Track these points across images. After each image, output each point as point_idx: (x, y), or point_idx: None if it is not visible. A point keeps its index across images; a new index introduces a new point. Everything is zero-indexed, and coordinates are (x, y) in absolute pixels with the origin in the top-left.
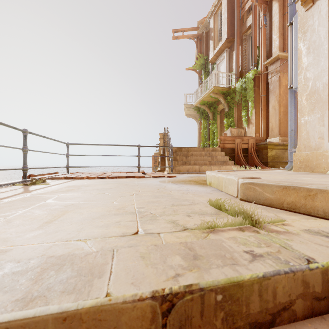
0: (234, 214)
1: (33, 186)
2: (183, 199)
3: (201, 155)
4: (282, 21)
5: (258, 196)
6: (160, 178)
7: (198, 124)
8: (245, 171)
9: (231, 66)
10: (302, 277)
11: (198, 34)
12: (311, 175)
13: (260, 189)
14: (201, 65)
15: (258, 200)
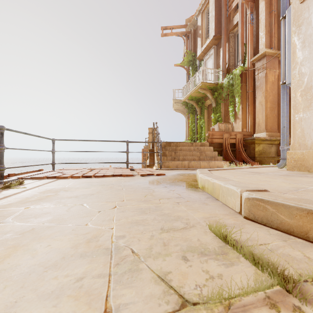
0: (250, 258)
1: (5, 191)
2: (174, 217)
3: (189, 150)
4: (269, 19)
5: (270, 217)
6: (148, 176)
7: (186, 119)
8: (237, 169)
9: (218, 62)
10: None
11: (186, 32)
12: (312, 177)
13: (273, 209)
14: (189, 62)
15: (270, 223)
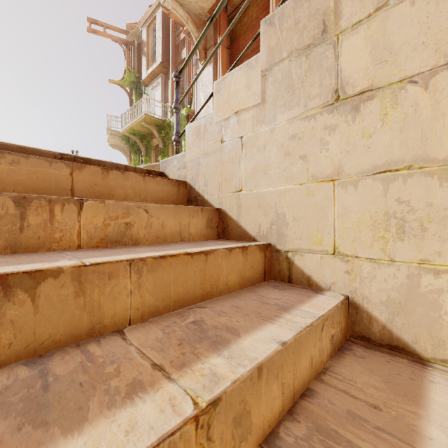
0: None
1: None
2: None
3: None
4: None
5: None
6: None
7: (128, 160)
8: None
9: (167, 96)
10: (116, 165)
11: (127, 41)
12: None
13: None
14: (131, 83)
15: None
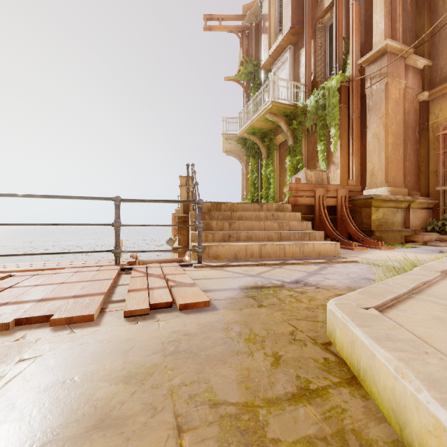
0: None
1: None
2: None
3: (258, 218)
4: None
5: None
6: (152, 316)
7: (242, 166)
8: (445, 292)
9: (297, 73)
10: None
11: (243, 26)
12: None
13: None
14: (248, 74)
15: None
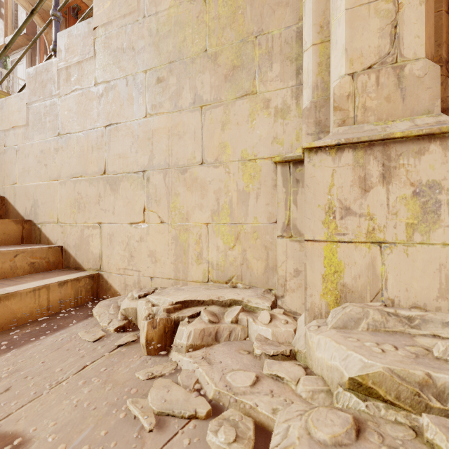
0: None
1: None
2: None
3: None
4: None
5: None
6: None
7: None
8: None
9: None
10: None
11: None
12: None
13: None
14: None
15: None
